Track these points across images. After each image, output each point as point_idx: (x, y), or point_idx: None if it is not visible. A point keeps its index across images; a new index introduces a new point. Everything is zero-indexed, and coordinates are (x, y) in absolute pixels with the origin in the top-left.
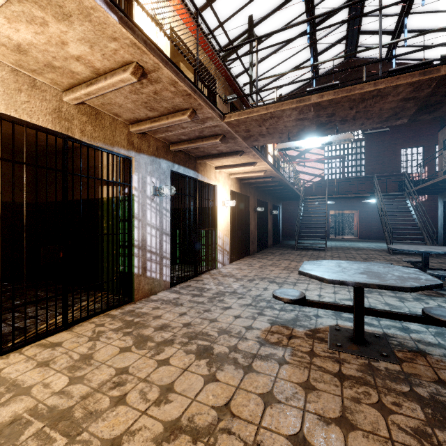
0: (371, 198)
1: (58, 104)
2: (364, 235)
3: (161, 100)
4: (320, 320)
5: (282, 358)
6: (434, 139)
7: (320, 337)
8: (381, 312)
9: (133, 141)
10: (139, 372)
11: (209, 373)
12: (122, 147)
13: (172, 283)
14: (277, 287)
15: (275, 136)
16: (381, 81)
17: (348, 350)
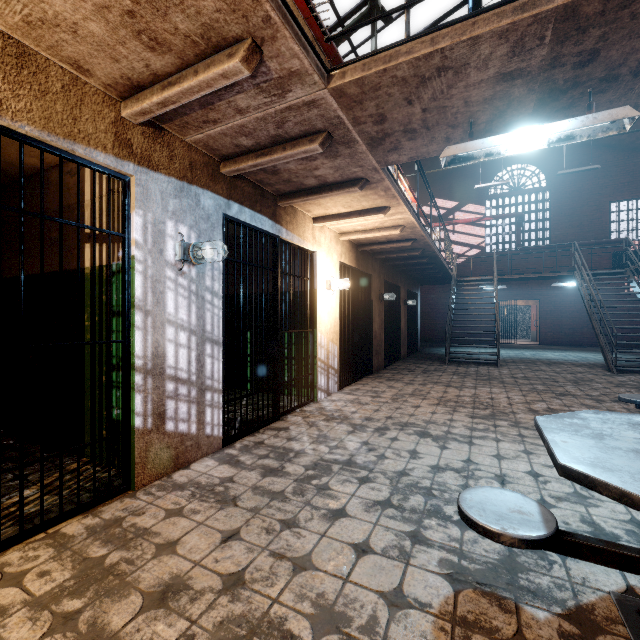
0: (560, 280)
1: None
2: (550, 340)
3: (167, 0)
4: (574, 566)
5: None
6: None
7: None
8: None
9: (130, 141)
10: None
11: None
12: (101, 148)
13: (227, 439)
14: (435, 449)
15: (437, 137)
16: None
17: None
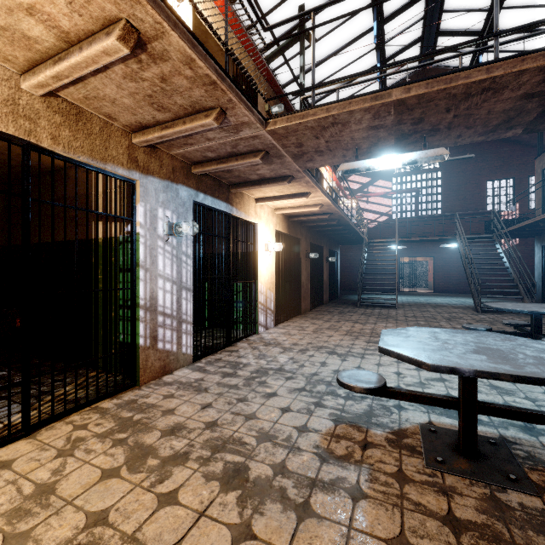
0: (449, 242)
1: (12, 93)
2: (442, 288)
3: (172, 91)
4: (404, 414)
5: (356, 487)
6: (527, 169)
7: (410, 445)
8: (503, 410)
9: (137, 158)
10: (124, 521)
11: (240, 520)
12: (120, 165)
13: (195, 357)
14: (338, 361)
15: (337, 154)
16: (497, 66)
17: (456, 470)
